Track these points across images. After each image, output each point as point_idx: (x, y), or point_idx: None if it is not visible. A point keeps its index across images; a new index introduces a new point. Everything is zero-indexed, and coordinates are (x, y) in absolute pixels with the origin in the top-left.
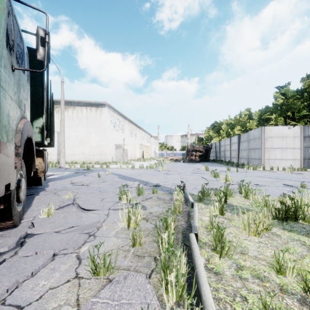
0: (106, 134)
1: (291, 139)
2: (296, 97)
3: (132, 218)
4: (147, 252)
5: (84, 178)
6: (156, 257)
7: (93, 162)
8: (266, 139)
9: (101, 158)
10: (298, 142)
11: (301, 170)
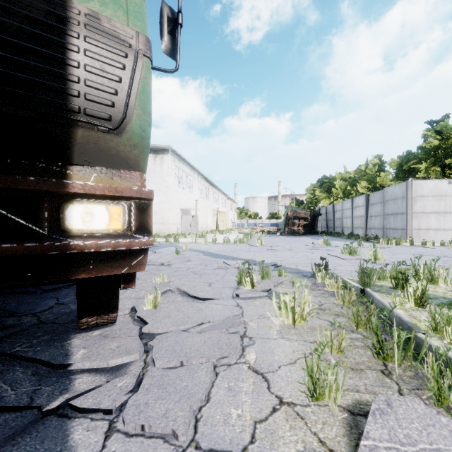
0: (170, 193)
1: None
2: None
3: (296, 310)
4: (360, 363)
5: (155, 255)
6: (383, 371)
7: None
8: (415, 199)
9: (162, 228)
10: None
11: None
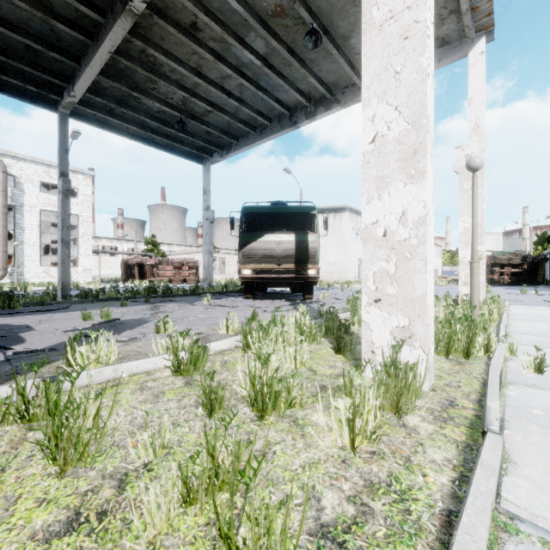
0: (347, 246)
1: None
2: None
3: None
4: None
5: (329, 291)
6: None
7: (330, 282)
8: None
9: (340, 276)
10: None
11: None
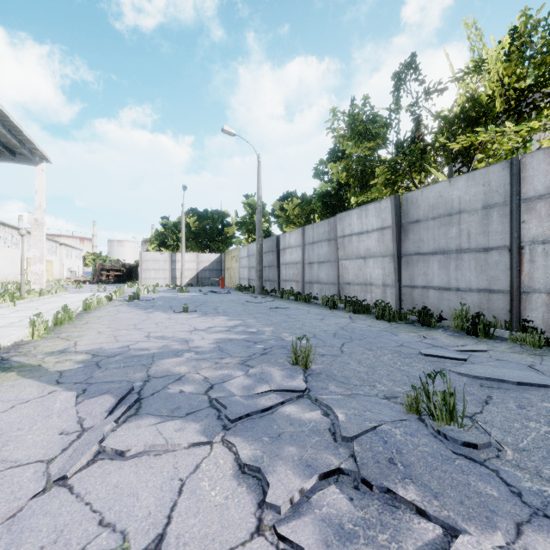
0: None
1: (163, 263)
2: (171, 229)
3: None
4: None
5: None
6: None
7: None
8: (143, 262)
9: None
10: (168, 265)
11: (167, 286)
